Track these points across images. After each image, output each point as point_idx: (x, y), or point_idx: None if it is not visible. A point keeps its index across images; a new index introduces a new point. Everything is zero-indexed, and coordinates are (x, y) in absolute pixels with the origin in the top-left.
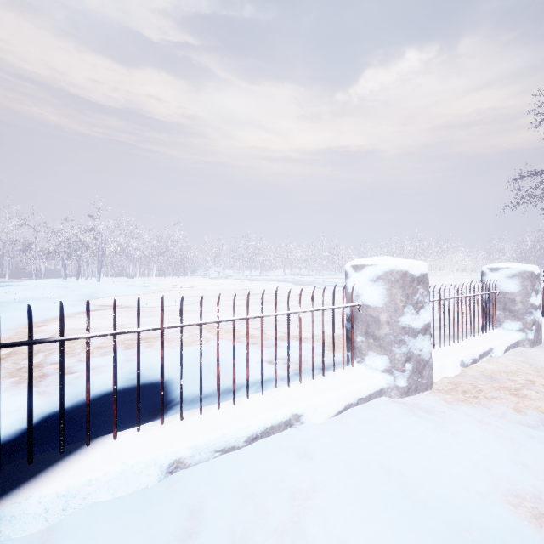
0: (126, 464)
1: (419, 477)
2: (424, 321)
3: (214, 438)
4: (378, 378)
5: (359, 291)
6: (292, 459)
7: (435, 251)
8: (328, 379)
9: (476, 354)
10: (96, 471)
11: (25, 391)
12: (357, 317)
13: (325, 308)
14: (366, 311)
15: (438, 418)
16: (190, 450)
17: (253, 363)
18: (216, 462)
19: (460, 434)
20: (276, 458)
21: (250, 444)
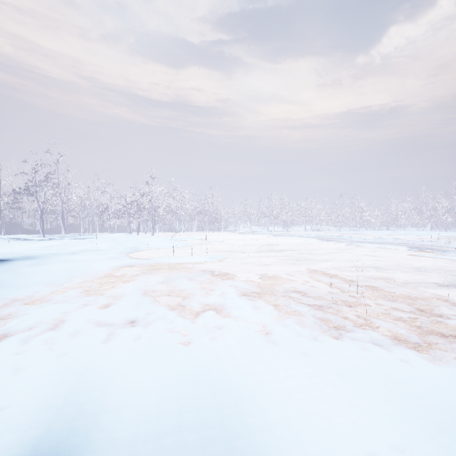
0: None
1: None
2: None
3: None
4: None
5: None
6: None
7: None
8: None
9: None
10: None
11: None
12: None
13: None
14: None
15: None
16: None
17: None
18: None
19: None
20: None
21: None
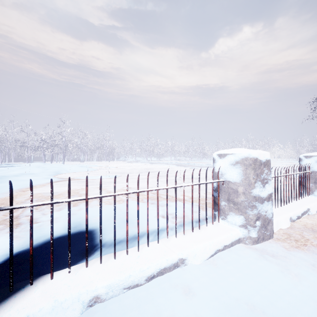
0: (56, 301)
1: (278, 316)
2: (268, 192)
3: (123, 278)
4: (237, 231)
5: (222, 171)
6: (180, 296)
7: (261, 146)
8: (202, 231)
9: (299, 212)
10: (34, 307)
11: (4, 235)
12: (221, 189)
13: (201, 183)
14: (228, 185)
15: (282, 262)
16: (105, 288)
17: (152, 217)
18: (124, 297)
19: (301, 276)
20: (168, 294)
21: (149, 281)
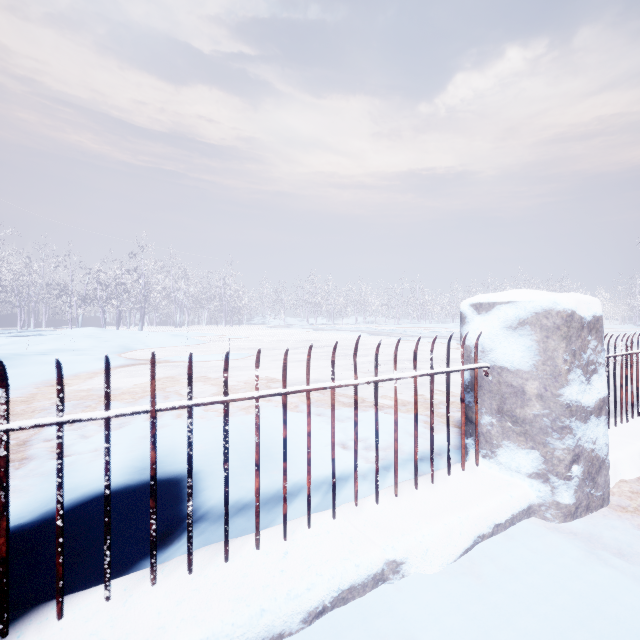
0: None
1: None
2: (598, 394)
3: (244, 620)
4: (523, 488)
5: (485, 343)
6: None
7: None
8: (439, 486)
9: None
10: None
11: None
12: (482, 385)
13: (436, 372)
14: (500, 376)
15: None
16: None
17: (319, 447)
18: None
19: None
20: None
21: (312, 624)
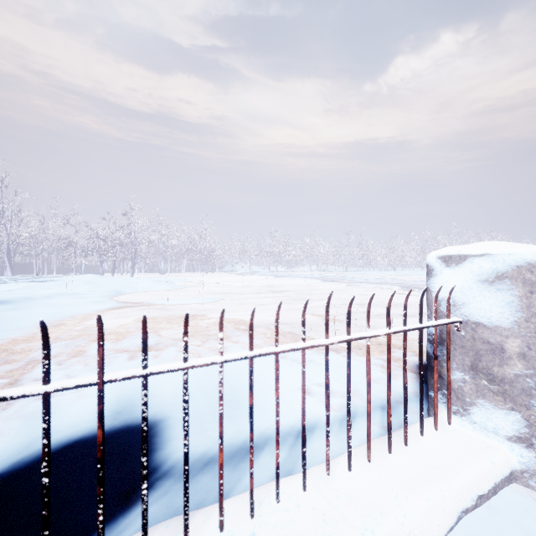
0: None
1: None
2: None
3: None
4: (503, 452)
5: (457, 297)
6: None
7: None
8: (411, 447)
9: None
10: None
11: None
12: (453, 340)
13: (409, 329)
14: (475, 332)
15: None
16: None
17: (283, 393)
18: None
19: None
20: None
21: None
